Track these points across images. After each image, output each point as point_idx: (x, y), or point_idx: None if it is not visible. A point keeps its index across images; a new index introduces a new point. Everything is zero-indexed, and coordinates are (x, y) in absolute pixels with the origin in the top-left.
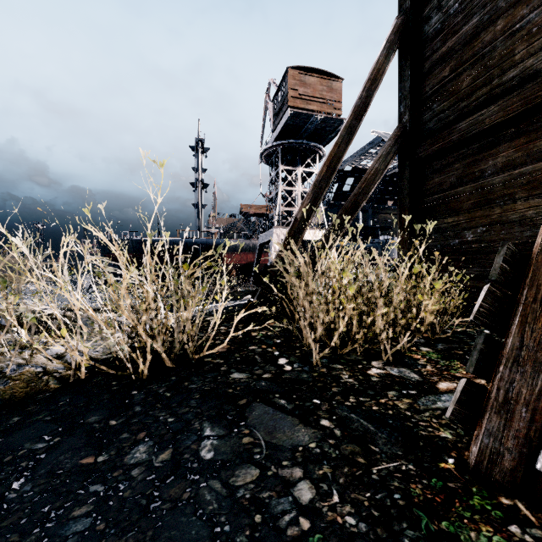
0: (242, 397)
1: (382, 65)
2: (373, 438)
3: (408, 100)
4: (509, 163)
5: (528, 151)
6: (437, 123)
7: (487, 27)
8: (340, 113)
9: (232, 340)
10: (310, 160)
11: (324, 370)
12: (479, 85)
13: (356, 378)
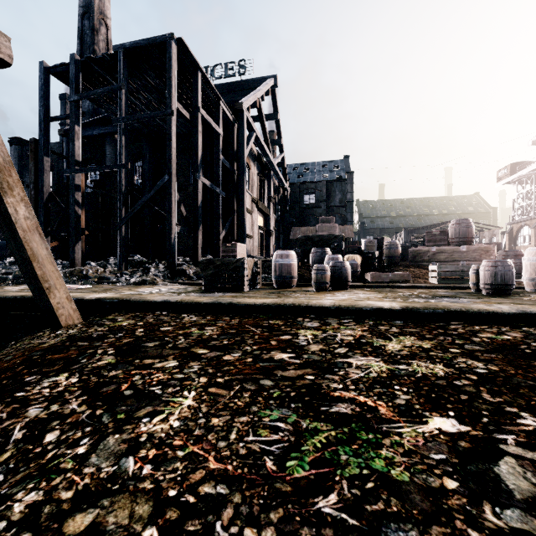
0: None
1: None
2: None
3: None
4: None
5: None
6: None
7: None
8: None
9: None
10: None
11: None
12: None
13: None
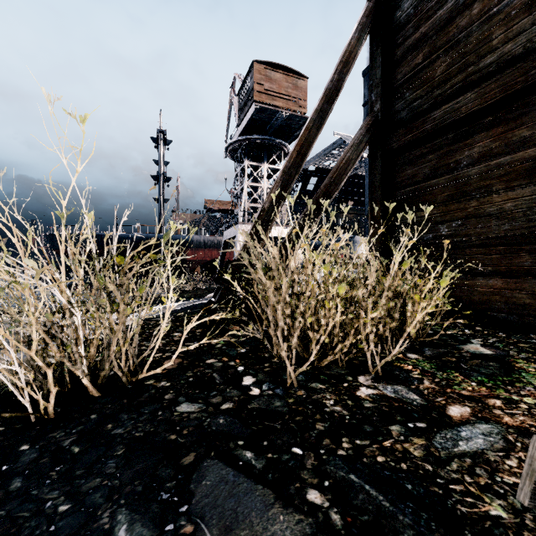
0: (189, 449)
1: (354, 48)
2: (393, 527)
3: (380, 88)
4: (486, 153)
5: (507, 140)
6: (410, 112)
7: (462, 11)
8: (305, 112)
9: (186, 351)
10: (275, 157)
11: (302, 393)
12: (454, 73)
13: (344, 405)
